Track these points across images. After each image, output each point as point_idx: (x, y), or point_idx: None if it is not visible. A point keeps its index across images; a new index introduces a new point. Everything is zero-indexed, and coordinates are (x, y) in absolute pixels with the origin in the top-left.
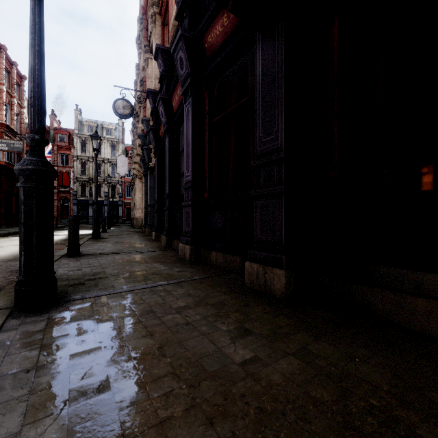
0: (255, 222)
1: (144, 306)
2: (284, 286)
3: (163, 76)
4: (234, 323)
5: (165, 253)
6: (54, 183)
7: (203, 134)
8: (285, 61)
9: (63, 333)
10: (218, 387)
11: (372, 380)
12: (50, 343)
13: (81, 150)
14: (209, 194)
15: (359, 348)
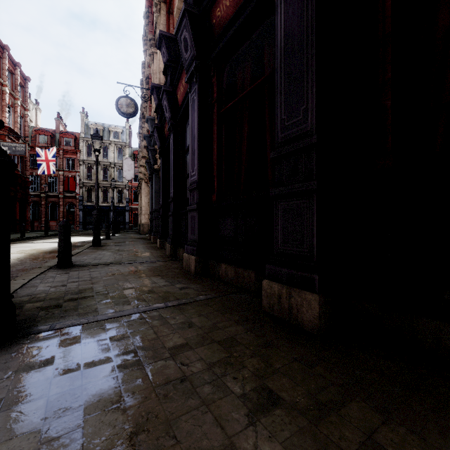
0: (276, 229)
1: (127, 345)
2: (317, 316)
3: (167, 67)
4: (251, 379)
5: (168, 264)
6: (60, 188)
7: (211, 126)
8: (317, 17)
9: None
10: None
11: None
12: None
13: (87, 154)
14: (217, 195)
15: None
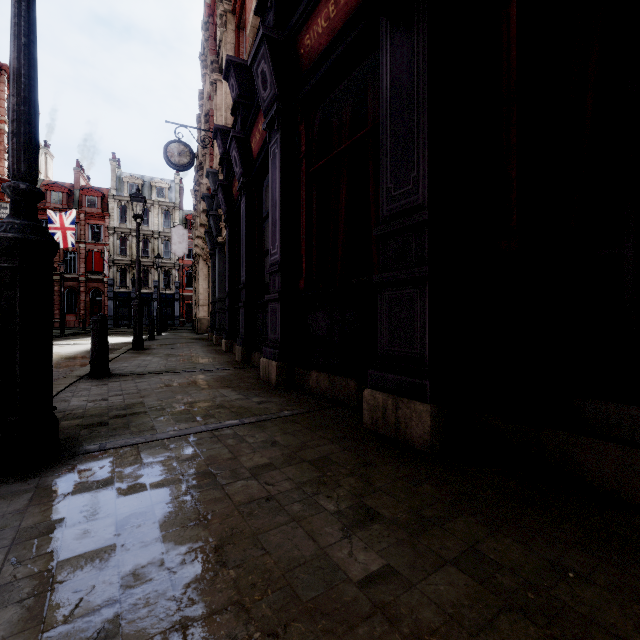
0: (380, 325)
1: (199, 465)
2: (429, 430)
3: (237, 105)
4: (348, 497)
5: (239, 373)
6: (80, 268)
7: (298, 189)
8: (430, 64)
9: (56, 517)
10: (321, 638)
11: (608, 623)
12: (29, 538)
13: (119, 220)
14: (306, 281)
15: (570, 548)
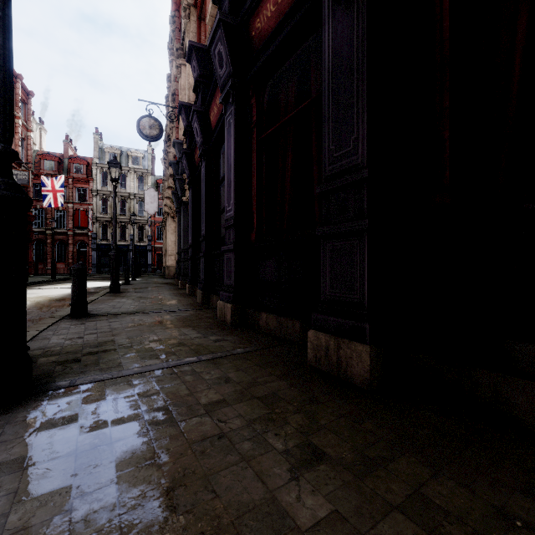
0: (323, 273)
1: (158, 401)
2: (368, 369)
3: (198, 83)
4: (295, 435)
5: (199, 313)
6: (69, 224)
7: (249, 154)
8: (369, 37)
9: (19, 455)
10: None
11: None
12: None
13: (101, 184)
14: (257, 234)
15: (513, 493)
